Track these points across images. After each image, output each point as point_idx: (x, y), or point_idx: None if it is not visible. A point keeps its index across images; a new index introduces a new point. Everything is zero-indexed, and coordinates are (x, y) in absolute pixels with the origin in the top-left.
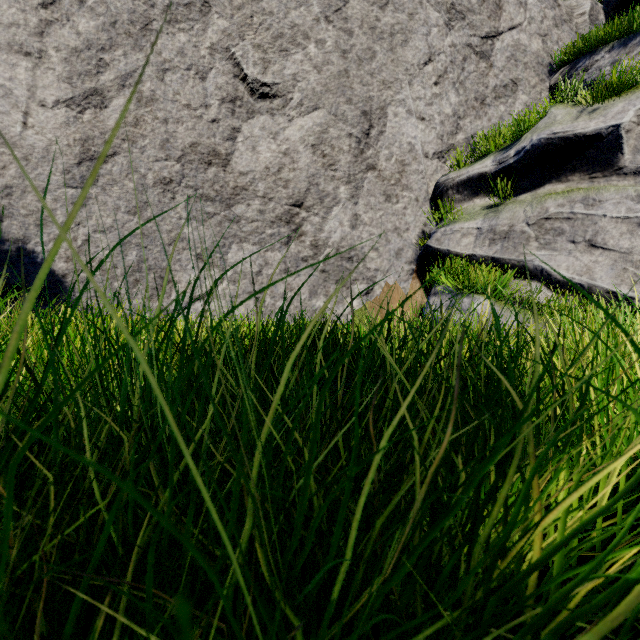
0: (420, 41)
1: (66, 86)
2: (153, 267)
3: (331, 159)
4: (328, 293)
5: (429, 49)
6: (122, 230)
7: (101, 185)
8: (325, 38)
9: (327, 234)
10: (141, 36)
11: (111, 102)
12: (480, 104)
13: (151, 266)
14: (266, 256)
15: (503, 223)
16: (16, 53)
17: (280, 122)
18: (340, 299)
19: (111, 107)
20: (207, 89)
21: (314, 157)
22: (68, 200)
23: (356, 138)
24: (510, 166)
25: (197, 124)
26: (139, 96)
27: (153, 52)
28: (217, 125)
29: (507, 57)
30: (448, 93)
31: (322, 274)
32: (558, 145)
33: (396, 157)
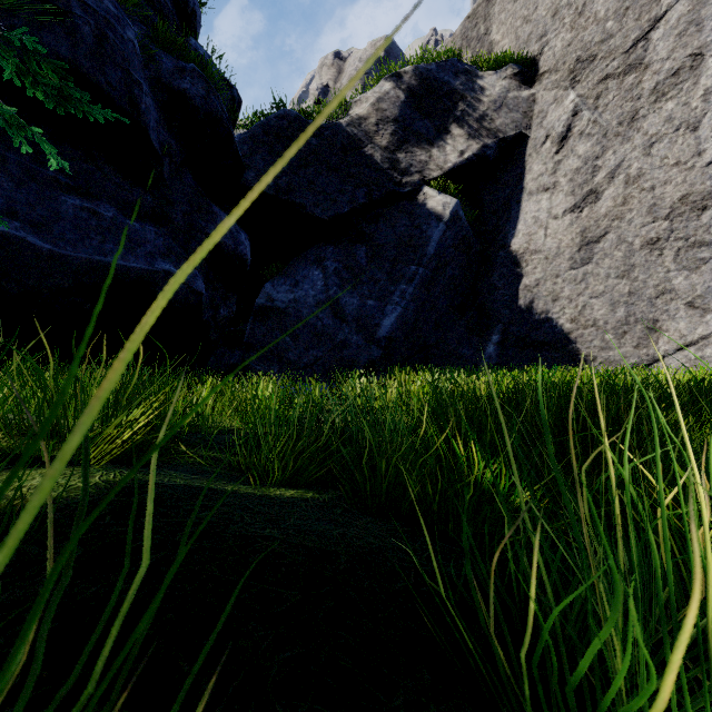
0: None
1: (570, 198)
2: (639, 319)
3: None
4: None
5: None
6: (611, 293)
7: (595, 261)
8: None
9: None
10: (628, 130)
11: (602, 194)
12: None
13: (637, 319)
14: None
15: None
16: (540, 192)
17: None
18: None
19: (602, 198)
20: (699, 137)
21: None
22: (571, 279)
23: None
24: None
25: (687, 176)
26: (626, 179)
27: (639, 136)
28: None
29: None
30: None
31: None
32: None
33: None
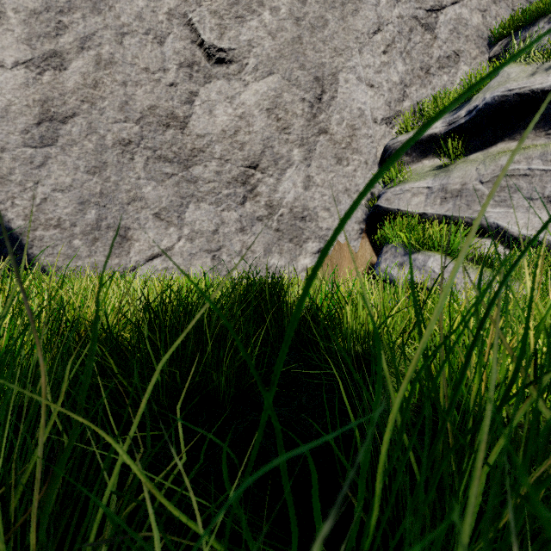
0: (370, 11)
1: (25, 47)
2: (112, 225)
3: (285, 123)
4: (282, 251)
5: (378, 19)
6: (81, 189)
7: (60, 145)
8: (279, 5)
9: (281, 195)
10: None
11: (70, 64)
12: (425, 73)
13: (110, 224)
14: (222, 215)
15: (455, 182)
16: None
17: (236, 87)
18: (293, 257)
19: (70, 69)
20: (165, 53)
21: (269, 121)
22: (27, 159)
23: (309, 103)
24: (461, 126)
25: (155, 87)
26: (98, 59)
27: (111, 16)
28: (175, 89)
29: (450, 30)
30: (396, 62)
31: (276, 233)
32: (513, 102)
33: (347, 122)
